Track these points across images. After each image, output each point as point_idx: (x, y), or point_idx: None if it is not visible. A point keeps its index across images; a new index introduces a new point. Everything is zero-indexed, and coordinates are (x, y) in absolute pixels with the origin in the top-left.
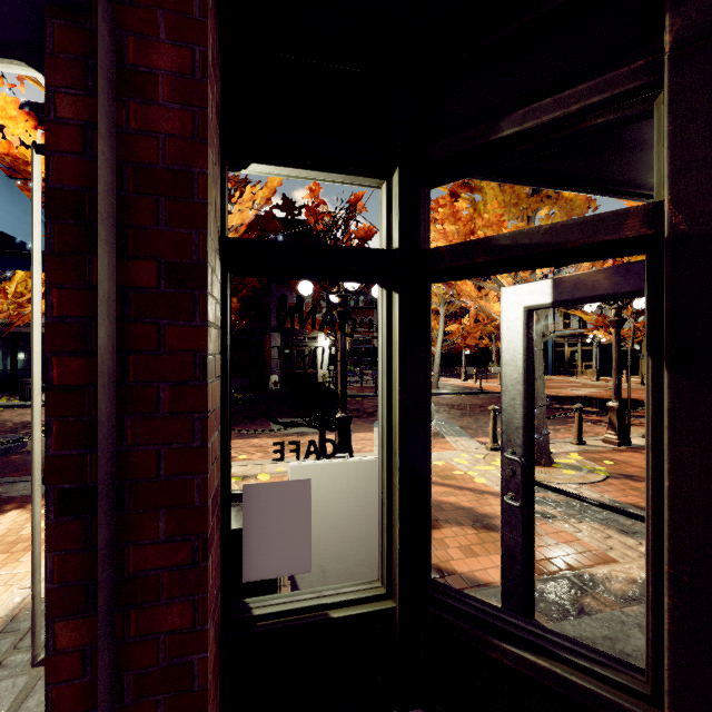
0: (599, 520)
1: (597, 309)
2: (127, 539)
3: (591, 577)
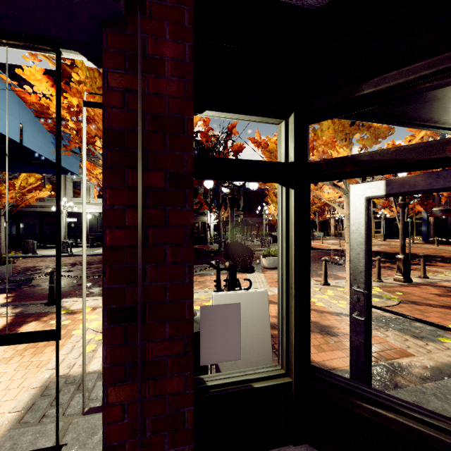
0: (398, 329)
1: None
2: (147, 338)
3: (399, 365)
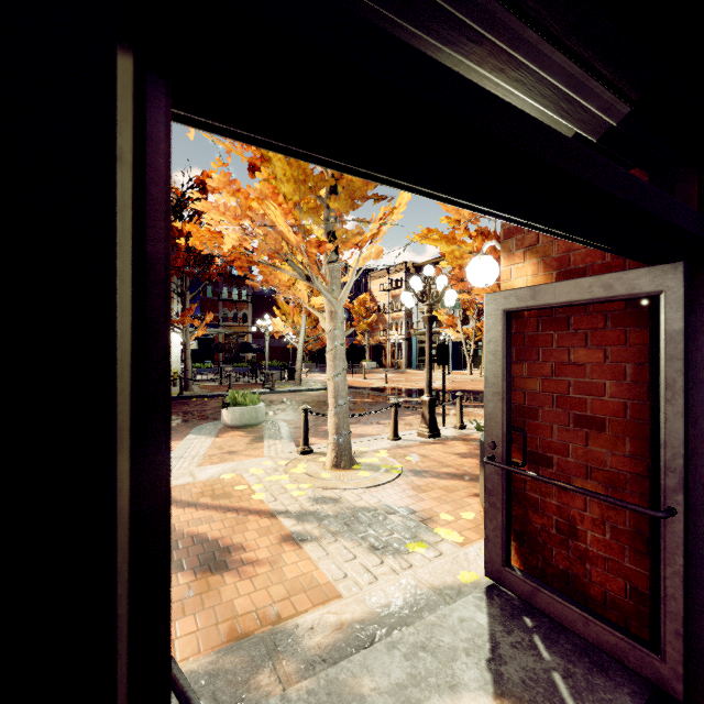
0: (357, 534)
1: (451, 311)
2: None
3: (292, 632)
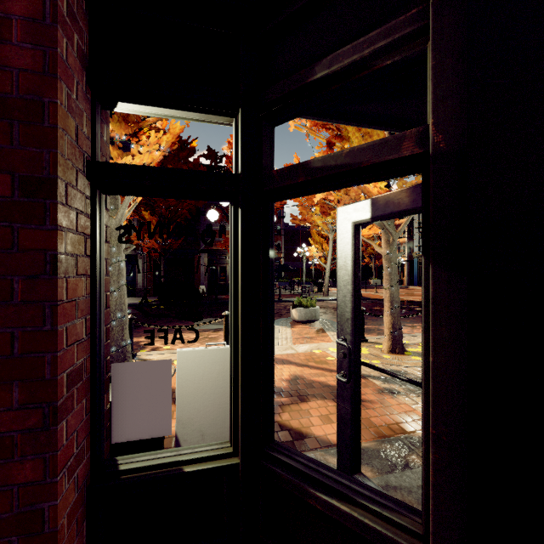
0: None
1: None
2: None
3: (418, 439)
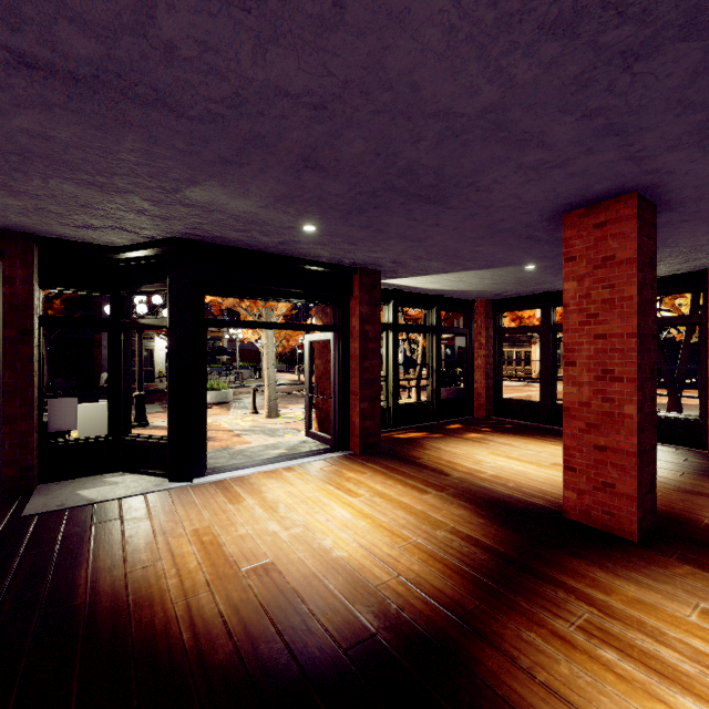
0: (266, 434)
1: None
2: (6, 405)
3: (233, 448)
